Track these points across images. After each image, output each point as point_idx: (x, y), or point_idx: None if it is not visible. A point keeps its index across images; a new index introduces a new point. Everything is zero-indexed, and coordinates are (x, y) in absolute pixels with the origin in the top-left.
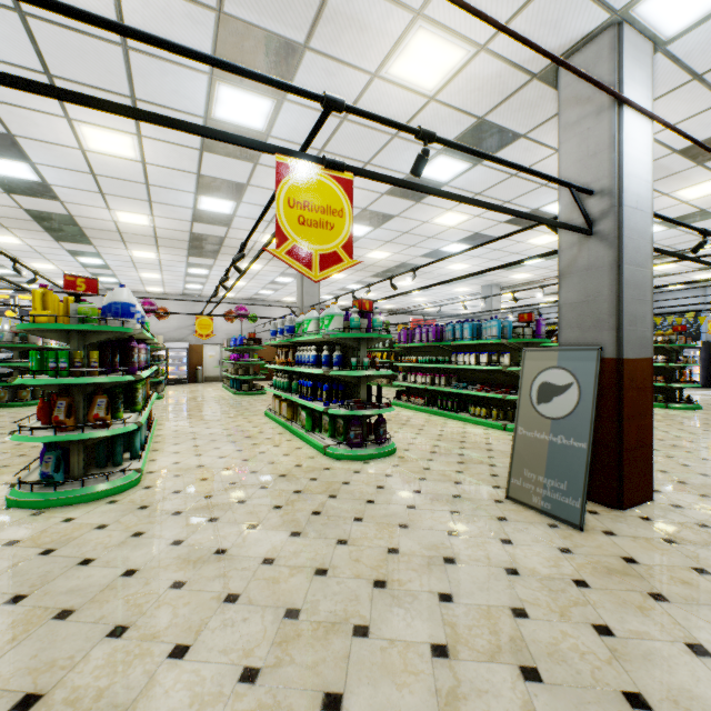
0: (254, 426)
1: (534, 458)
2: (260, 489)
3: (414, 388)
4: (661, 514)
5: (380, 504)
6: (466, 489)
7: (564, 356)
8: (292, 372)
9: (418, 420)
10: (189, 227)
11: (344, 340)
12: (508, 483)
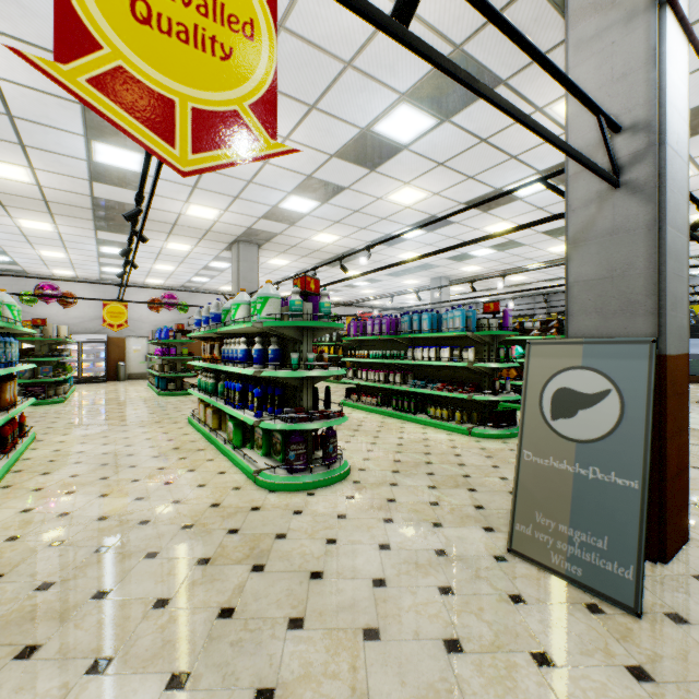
0: (170, 438)
1: (552, 497)
2: (143, 559)
3: (366, 385)
4: None
5: (332, 581)
6: (450, 536)
7: (594, 351)
8: (220, 371)
9: (371, 424)
10: (88, 188)
11: (282, 330)
12: (510, 530)
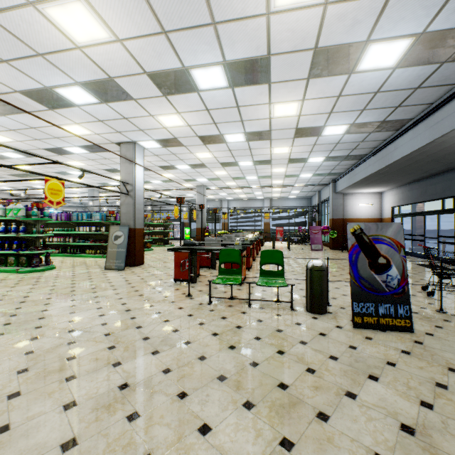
0: None
1: (113, 256)
2: None
3: (51, 245)
4: (144, 266)
5: (62, 277)
6: (91, 270)
7: (121, 227)
8: None
9: (58, 259)
10: None
11: (29, 220)
12: (105, 265)
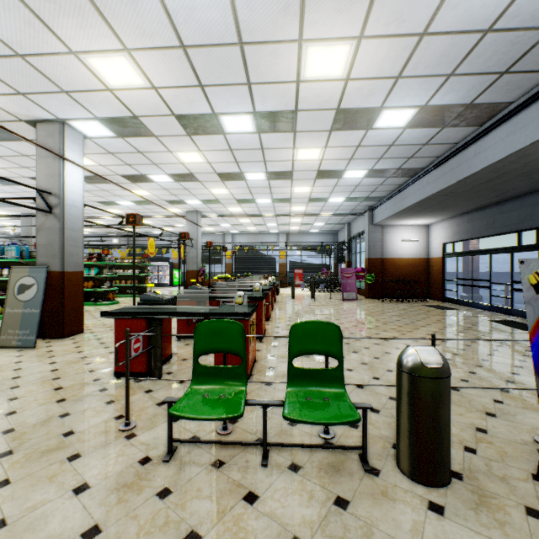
0: None
1: (15, 322)
2: None
3: None
4: (82, 336)
5: None
6: None
7: (33, 270)
8: None
9: None
10: None
11: None
12: None
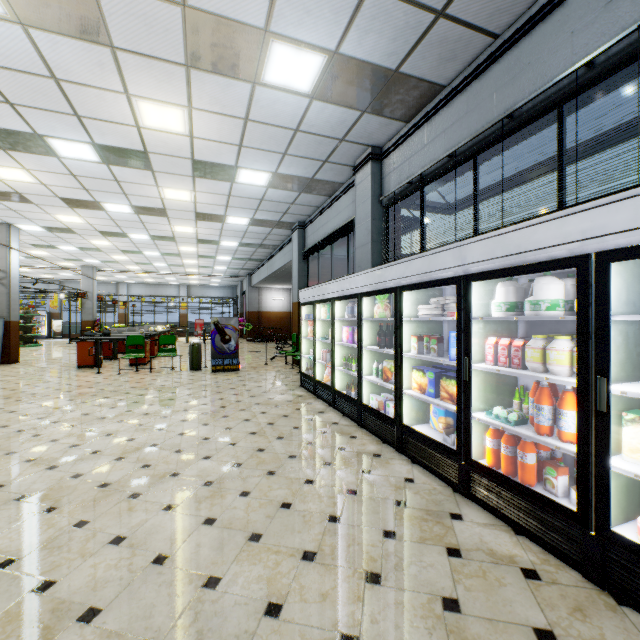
0: None
1: None
2: None
3: None
4: (23, 363)
5: None
6: None
7: None
8: None
9: None
10: None
11: None
12: None
